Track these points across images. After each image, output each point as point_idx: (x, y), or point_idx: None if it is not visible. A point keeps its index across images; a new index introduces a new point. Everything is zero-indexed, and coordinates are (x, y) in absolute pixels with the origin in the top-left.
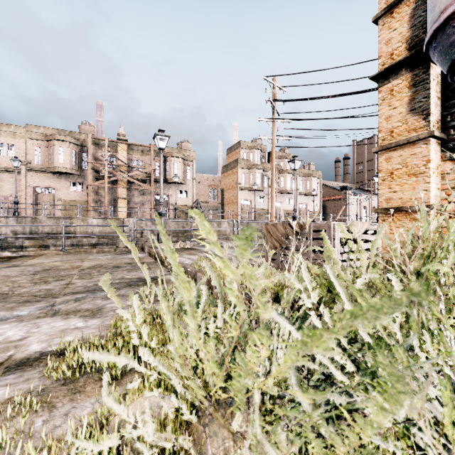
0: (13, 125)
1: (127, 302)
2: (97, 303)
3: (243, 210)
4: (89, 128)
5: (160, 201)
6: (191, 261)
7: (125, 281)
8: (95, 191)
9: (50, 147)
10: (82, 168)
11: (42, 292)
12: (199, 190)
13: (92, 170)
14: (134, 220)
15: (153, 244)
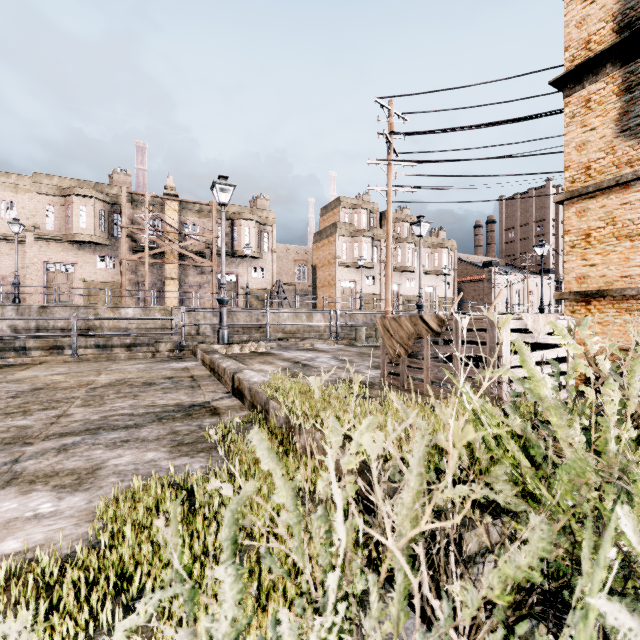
0: (14, 174)
1: (147, 454)
2: (93, 457)
3: (344, 295)
4: (124, 178)
5: (221, 282)
6: (262, 378)
7: (154, 411)
8: (132, 269)
9: (67, 205)
10: (114, 236)
11: (9, 433)
12: (281, 267)
13: (127, 238)
14: (182, 311)
15: (211, 346)
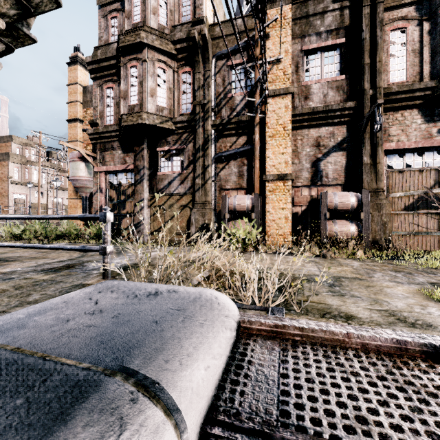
0: None
1: None
2: None
3: (16, 203)
4: None
5: None
6: None
7: None
8: None
9: None
10: None
11: None
12: None
13: None
14: None
15: None
